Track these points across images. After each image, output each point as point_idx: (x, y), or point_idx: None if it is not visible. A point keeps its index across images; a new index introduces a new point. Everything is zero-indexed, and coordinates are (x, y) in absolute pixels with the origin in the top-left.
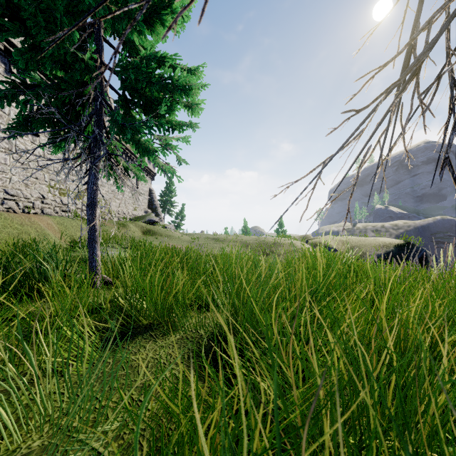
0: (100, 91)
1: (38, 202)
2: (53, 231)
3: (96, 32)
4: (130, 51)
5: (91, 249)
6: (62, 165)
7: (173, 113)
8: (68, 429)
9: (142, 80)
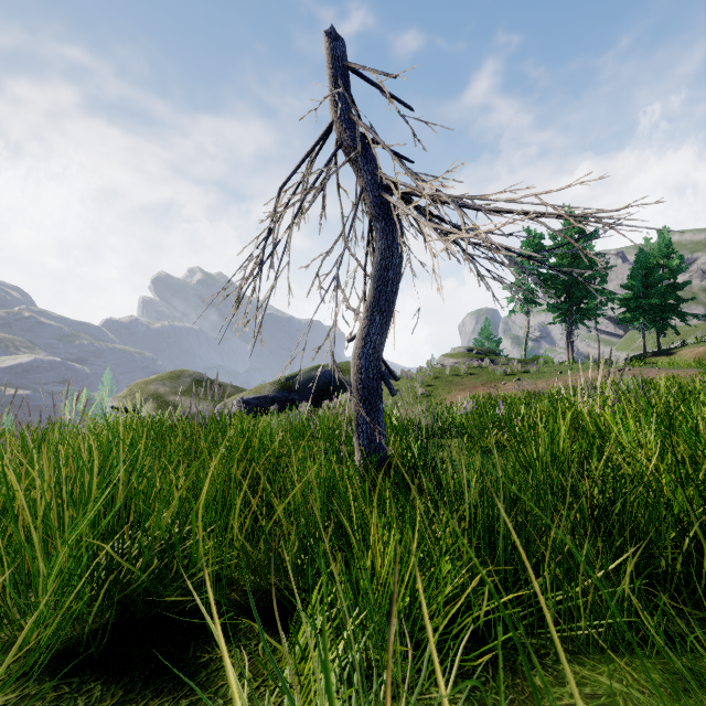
0: None
1: None
2: None
3: None
4: None
5: None
6: None
7: None
8: None
9: None
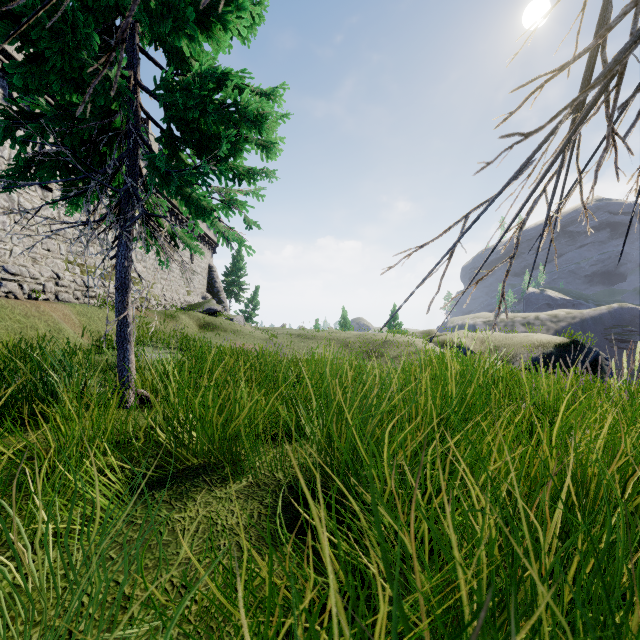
0: (134, 124)
1: (50, 284)
2: (71, 324)
3: (129, 38)
4: (179, 67)
5: (121, 352)
6: (79, 231)
7: (240, 156)
8: (70, 636)
9: (194, 108)
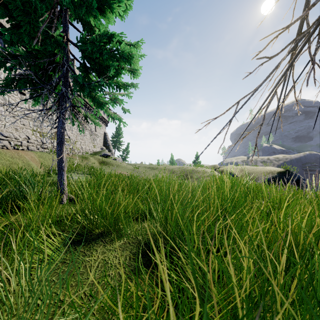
0: (66, 60)
1: (24, 142)
2: (35, 162)
3: (63, 17)
4: (89, 32)
5: (60, 175)
6: (38, 114)
7: (120, 76)
8: None
9: (96, 52)
